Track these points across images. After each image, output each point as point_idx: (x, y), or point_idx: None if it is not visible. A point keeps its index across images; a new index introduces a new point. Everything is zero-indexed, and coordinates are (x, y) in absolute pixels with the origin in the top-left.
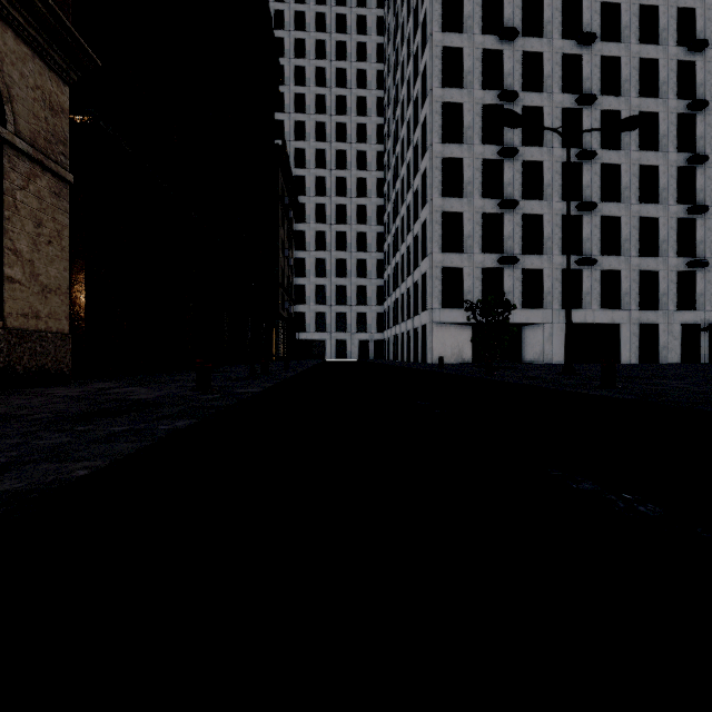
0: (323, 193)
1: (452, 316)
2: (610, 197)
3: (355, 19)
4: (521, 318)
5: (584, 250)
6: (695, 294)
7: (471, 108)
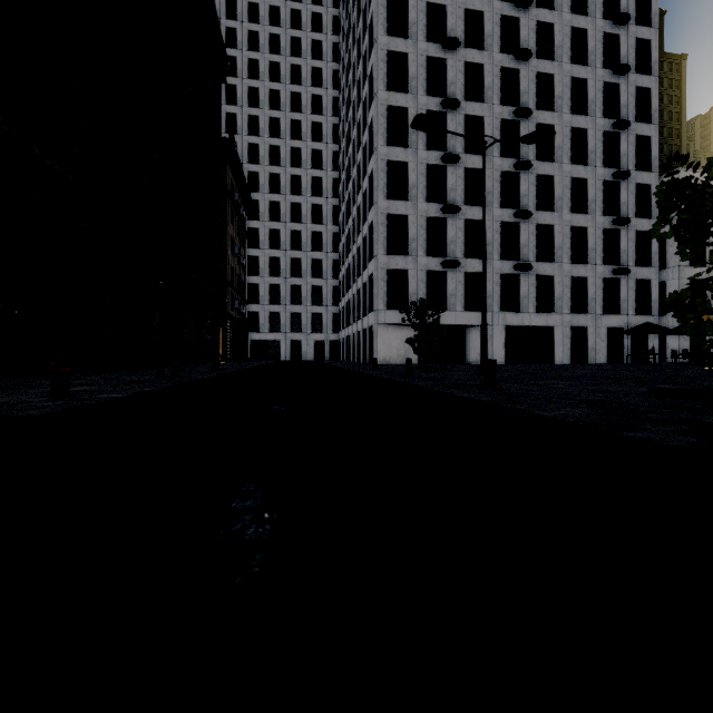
0: (277, 190)
1: (397, 317)
2: (545, 206)
3: (310, 16)
4: (463, 320)
5: (522, 256)
6: (620, 299)
7: (415, 113)
